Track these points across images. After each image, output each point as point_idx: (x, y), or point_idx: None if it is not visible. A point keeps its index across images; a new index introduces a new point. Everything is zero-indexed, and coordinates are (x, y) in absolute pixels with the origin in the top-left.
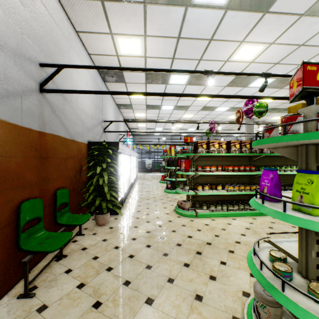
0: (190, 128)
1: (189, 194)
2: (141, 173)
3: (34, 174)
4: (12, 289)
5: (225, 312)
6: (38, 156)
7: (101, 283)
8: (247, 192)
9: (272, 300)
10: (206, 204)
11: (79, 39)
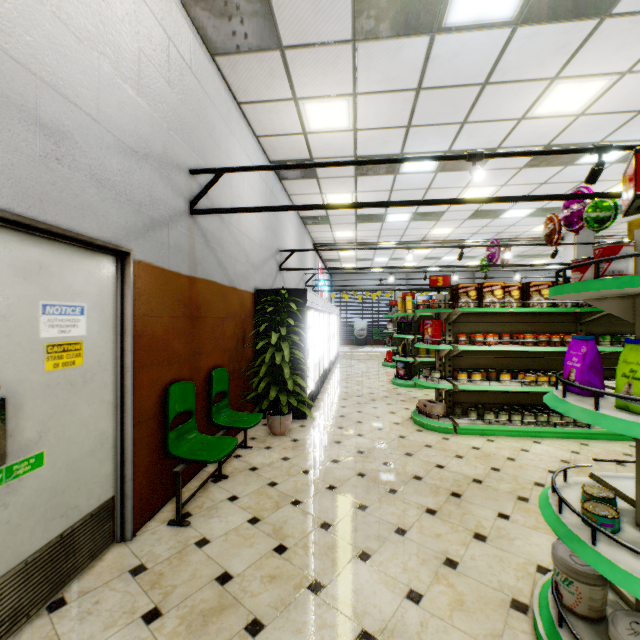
0: (447, 256)
1: (441, 388)
2: (345, 347)
3: (183, 343)
4: (158, 512)
5: (499, 591)
6: (187, 315)
7: (284, 521)
8: None
9: (585, 571)
10: (476, 408)
11: (242, 114)
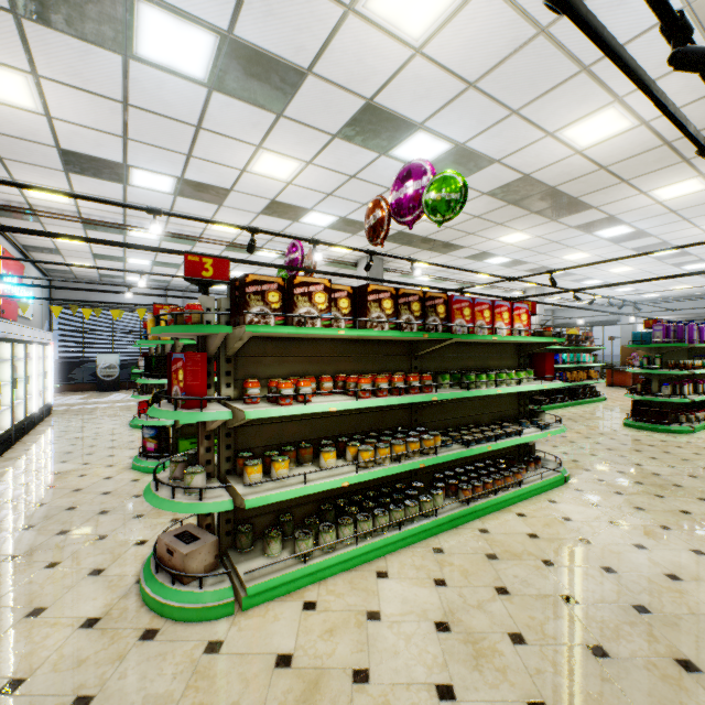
0: (237, 270)
1: None
2: (77, 396)
3: None
4: None
5: None
6: None
7: None
8: (417, 462)
9: None
10: (281, 528)
11: None
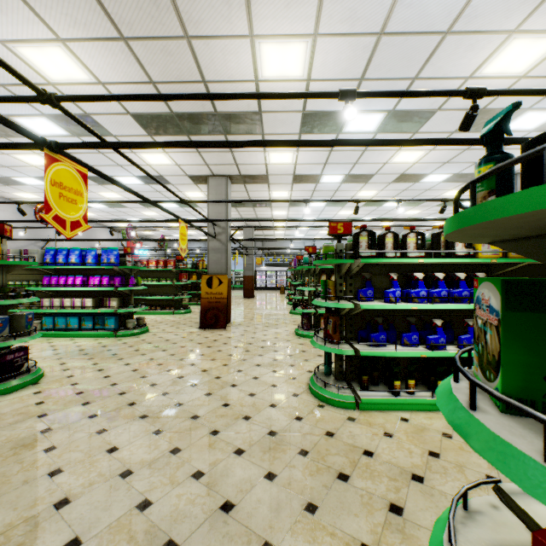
0: None
1: None
2: None
3: None
4: None
5: None
6: None
7: None
8: None
9: None
10: None
11: None
